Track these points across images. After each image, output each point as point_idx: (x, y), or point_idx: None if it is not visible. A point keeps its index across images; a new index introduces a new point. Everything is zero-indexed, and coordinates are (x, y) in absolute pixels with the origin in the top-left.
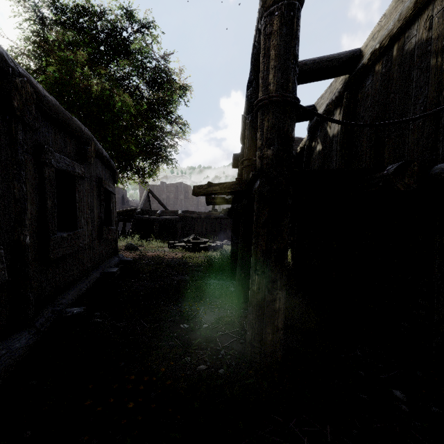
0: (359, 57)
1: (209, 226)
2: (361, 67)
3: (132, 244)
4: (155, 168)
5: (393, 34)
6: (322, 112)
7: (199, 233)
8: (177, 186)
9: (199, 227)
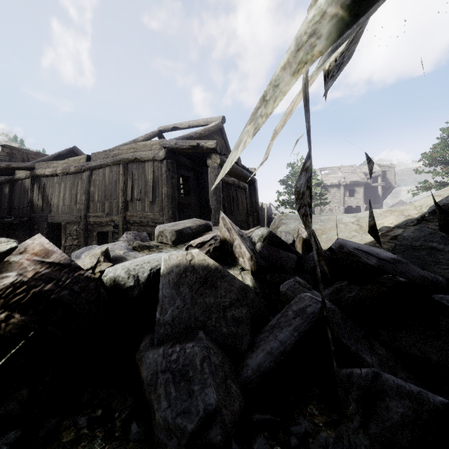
0: (15, 173)
1: None
2: (15, 179)
3: None
4: None
5: (22, 179)
6: (1, 181)
7: None
8: None
9: None
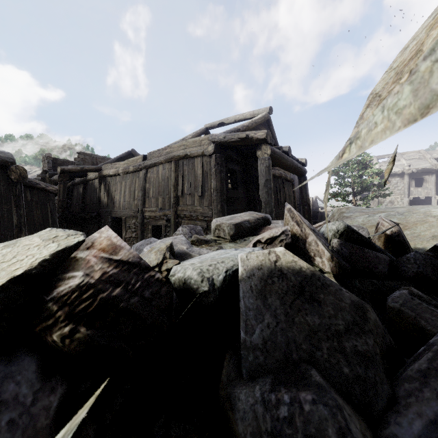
0: (87, 174)
1: None
2: (87, 180)
3: None
4: None
5: (92, 179)
6: (77, 182)
7: None
8: None
9: None
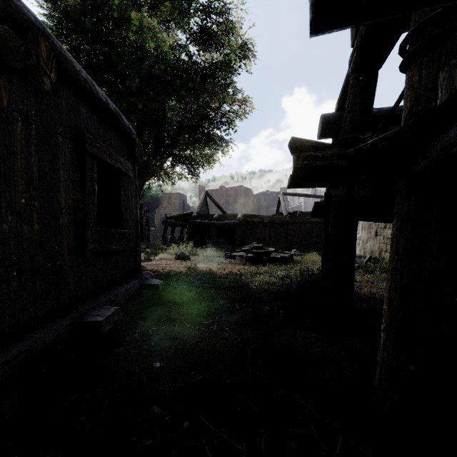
0: None
1: (273, 232)
2: None
3: (183, 253)
4: (208, 160)
5: None
6: None
7: (261, 240)
8: (237, 190)
9: (261, 234)
